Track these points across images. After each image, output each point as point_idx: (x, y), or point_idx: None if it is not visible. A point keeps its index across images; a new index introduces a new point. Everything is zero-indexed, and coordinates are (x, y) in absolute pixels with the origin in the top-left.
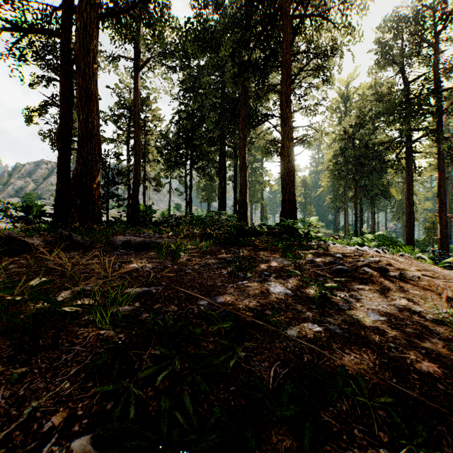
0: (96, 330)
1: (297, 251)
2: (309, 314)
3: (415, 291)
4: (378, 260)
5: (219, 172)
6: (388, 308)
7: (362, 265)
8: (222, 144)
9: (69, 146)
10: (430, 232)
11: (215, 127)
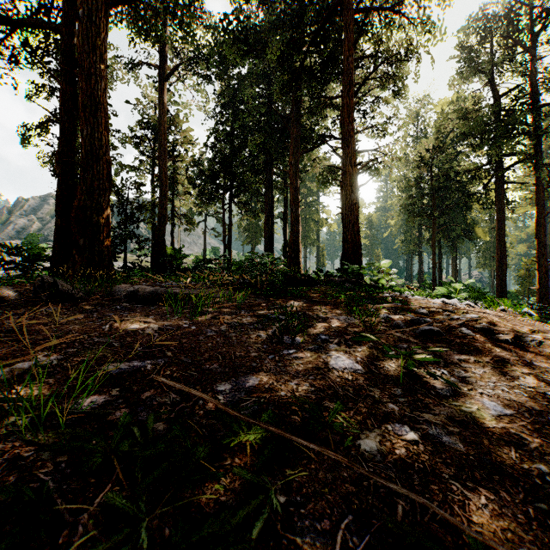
0: (21, 446)
1: (366, 305)
2: (394, 407)
3: (540, 363)
4: (476, 317)
5: (264, 207)
6: (512, 393)
7: (457, 325)
8: (269, 172)
9: (72, 171)
10: (525, 282)
11: (260, 151)
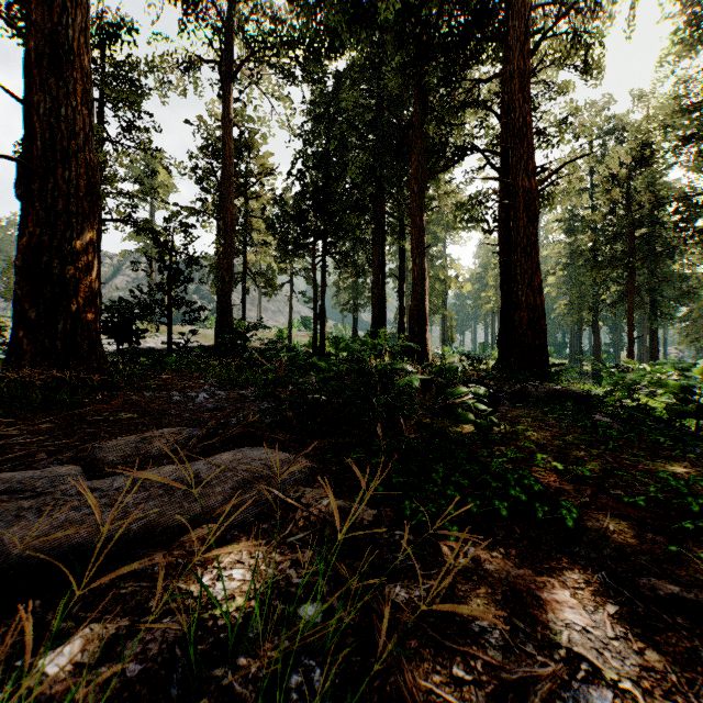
0: None
1: None
2: None
3: None
4: None
5: (372, 259)
6: None
7: None
8: (379, 208)
9: None
10: None
11: (366, 179)
